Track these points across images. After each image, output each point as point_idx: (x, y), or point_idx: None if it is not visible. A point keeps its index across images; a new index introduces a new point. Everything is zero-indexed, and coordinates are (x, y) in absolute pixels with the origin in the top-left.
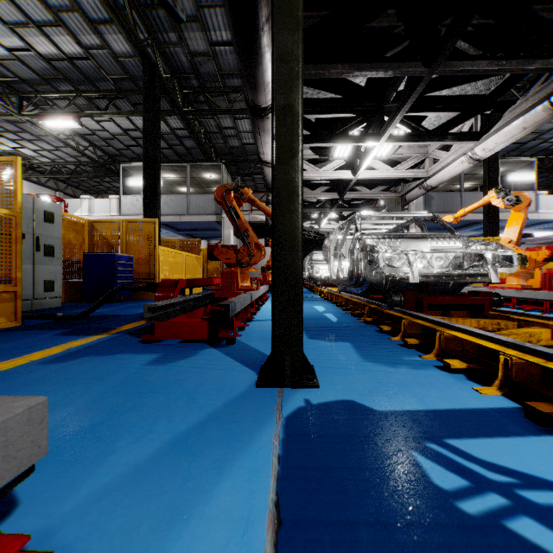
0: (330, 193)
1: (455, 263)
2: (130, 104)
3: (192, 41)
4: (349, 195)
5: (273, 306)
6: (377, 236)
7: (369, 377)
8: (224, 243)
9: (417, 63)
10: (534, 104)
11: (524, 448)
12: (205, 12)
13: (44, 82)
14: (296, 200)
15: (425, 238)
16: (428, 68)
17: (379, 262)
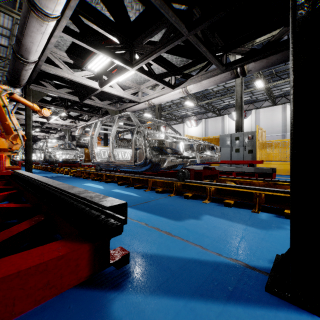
0: (36, 123)
1: (75, 156)
2: None
3: None
4: (46, 125)
5: (26, 164)
6: (53, 148)
7: (45, 175)
8: None
9: (63, 107)
10: (95, 119)
11: (60, 175)
12: None
13: None
14: (31, 147)
15: (67, 150)
16: (66, 110)
17: (52, 156)
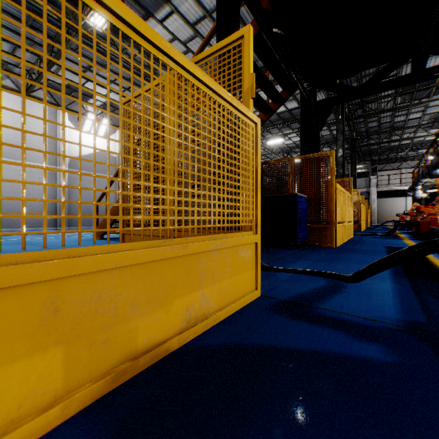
0: None
1: None
2: (326, 145)
3: (370, 125)
4: None
5: None
6: None
7: None
8: (371, 202)
9: None
10: None
11: None
12: (381, 118)
13: (296, 146)
14: None
15: None
16: None
17: None
